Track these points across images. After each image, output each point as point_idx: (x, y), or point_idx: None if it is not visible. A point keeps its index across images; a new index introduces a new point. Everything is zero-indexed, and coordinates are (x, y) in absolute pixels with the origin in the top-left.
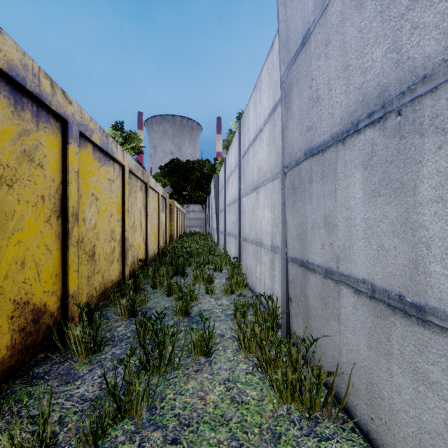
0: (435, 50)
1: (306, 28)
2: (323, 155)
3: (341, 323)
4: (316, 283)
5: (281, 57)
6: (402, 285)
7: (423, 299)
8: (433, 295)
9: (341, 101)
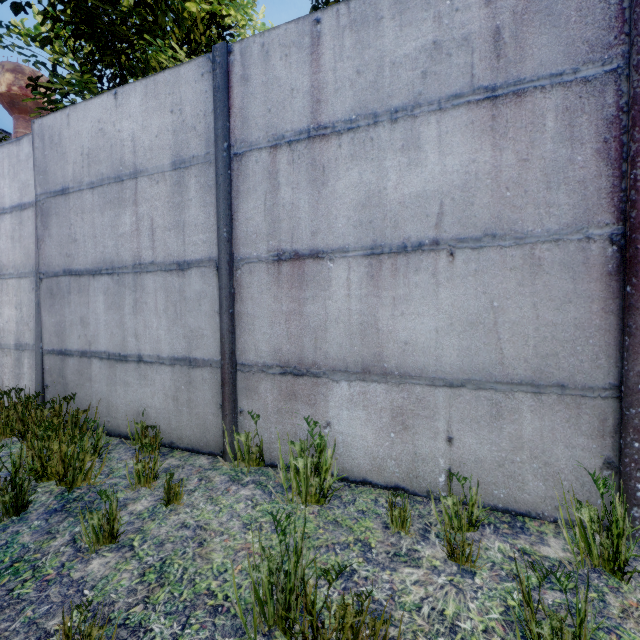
0: (129, 259)
1: (67, 185)
2: (80, 278)
3: (92, 381)
4: (74, 363)
5: (38, 179)
6: (120, 349)
7: (127, 352)
8: (129, 349)
9: (93, 253)
